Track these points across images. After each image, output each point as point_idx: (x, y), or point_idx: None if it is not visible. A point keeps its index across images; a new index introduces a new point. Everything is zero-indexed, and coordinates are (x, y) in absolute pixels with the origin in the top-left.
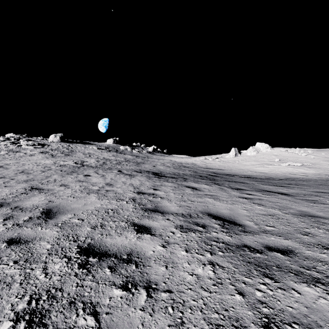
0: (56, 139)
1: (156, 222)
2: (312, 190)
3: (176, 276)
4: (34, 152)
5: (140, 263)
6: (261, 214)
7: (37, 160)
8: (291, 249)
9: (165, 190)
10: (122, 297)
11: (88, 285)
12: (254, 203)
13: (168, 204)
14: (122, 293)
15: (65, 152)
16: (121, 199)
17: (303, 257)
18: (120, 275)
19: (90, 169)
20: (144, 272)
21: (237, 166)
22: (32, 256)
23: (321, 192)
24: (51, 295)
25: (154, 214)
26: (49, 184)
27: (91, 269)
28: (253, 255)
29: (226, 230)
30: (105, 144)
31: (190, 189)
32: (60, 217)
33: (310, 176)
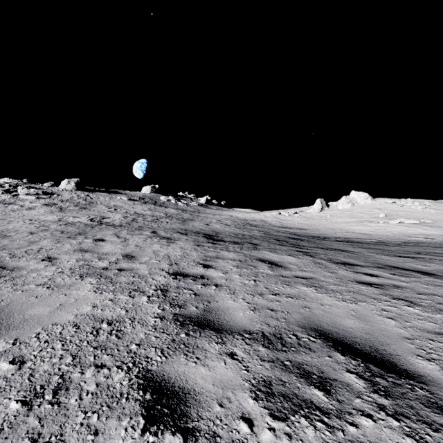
0: (70, 185)
1: (204, 367)
2: None
3: None
4: (35, 204)
5: None
6: (433, 332)
7: (36, 215)
8: None
9: (223, 269)
10: None
11: None
12: (395, 299)
13: (230, 304)
14: None
15: (81, 205)
16: (139, 291)
17: None
18: None
19: (109, 230)
20: None
21: (325, 224)
22: None
23: None
24: None
25: (201, 336)
26: (25, 256)
27: None
28: None
29: (388, 400)
30: (139, 193)
31: (266, 265)
32: None
33: (437, 239)
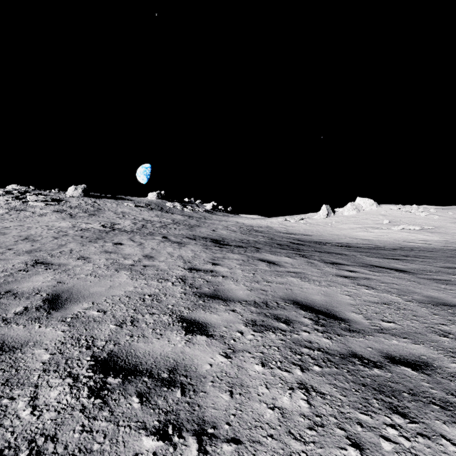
0: (77, 192)
1: (216, 315)
2: (440, 265)
3: (247, 411)
4: (45, 211)
5: (189, 387)
6: (373, 302)
7: (49, 221)
8: (426, 361)
9: (229, 266)
10: (156, 454)
11: (101, 428)
12: (359, 285)
13: (233, 287)
14: (157, 444)
15: (89, 211)
16: (165, 279)
17: (447, 375)
18: (155, 409)
19: (123, 235)
20: (195, 404)
21: (330, 230)
22: (17, 375)
23: (453, 267)
24: (35, 449)
25: (213, 302)
26: (62, 256)
27: (108, 397)
28: (368, 371)
29: (322, 327)
30: (145, 199)
31: (265, 263)
32: (72, 308)
33: (434, 245)
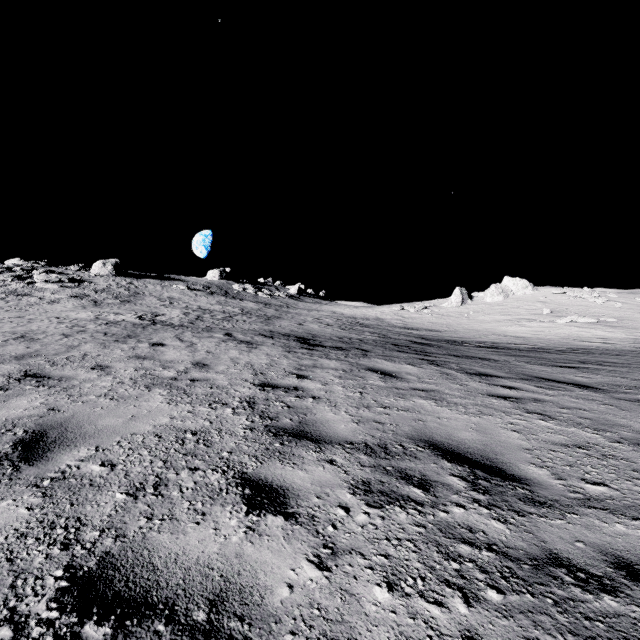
0: (105, 269)
1: (301, 471)
2: None
3: None
4: (59, 296)
5: None
6: (558, 444)
7: (63, 311)
8: None
9: (322, 379)
10: None
11: None
12: (529, 412)
13: (330, 417)
14: None
15: (122, 297)
16: (222, 403)
17: None
18: None
19: (167, 331)
20: None
21: (466, 323)
22: None
23: None
24: None
25: (298, 446)
26: (69, 364)
27: None
28: (593, 602)
29: (485, 496)
30: (203, 280)
31: (378, 375)
32: (58, 458)
33: (619, 345)
